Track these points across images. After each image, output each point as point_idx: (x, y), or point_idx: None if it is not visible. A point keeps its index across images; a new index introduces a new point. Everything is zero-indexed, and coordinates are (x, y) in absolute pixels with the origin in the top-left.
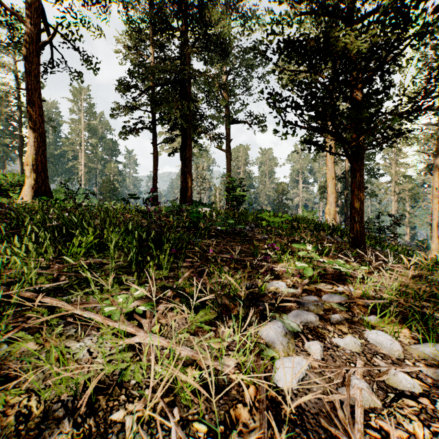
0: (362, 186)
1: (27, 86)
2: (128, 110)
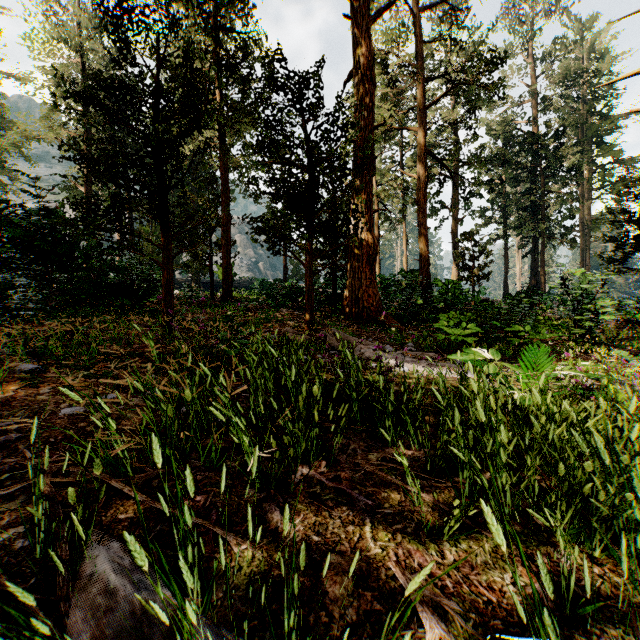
0: None
1: (453, 241)
2: (483, 226)
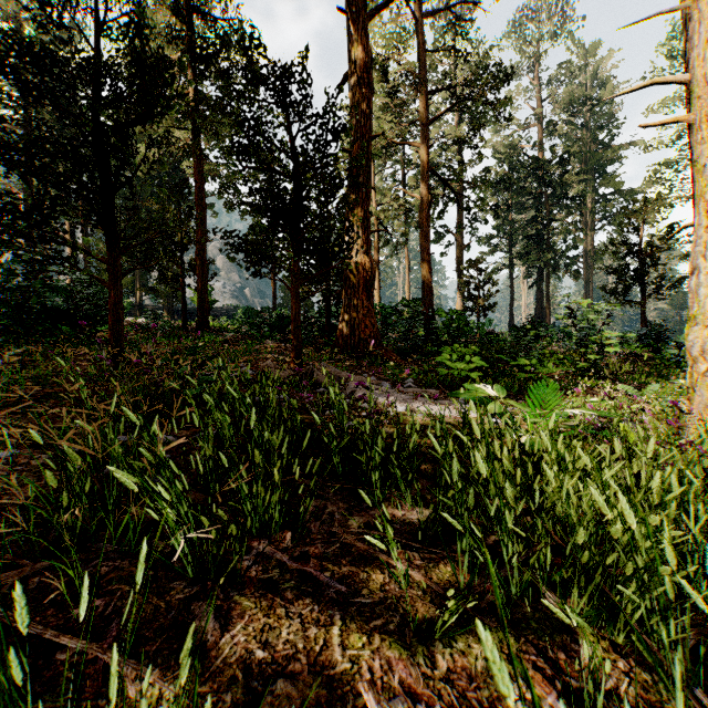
0: (645, 319)
1: (458, 269)
2: (488, 254)
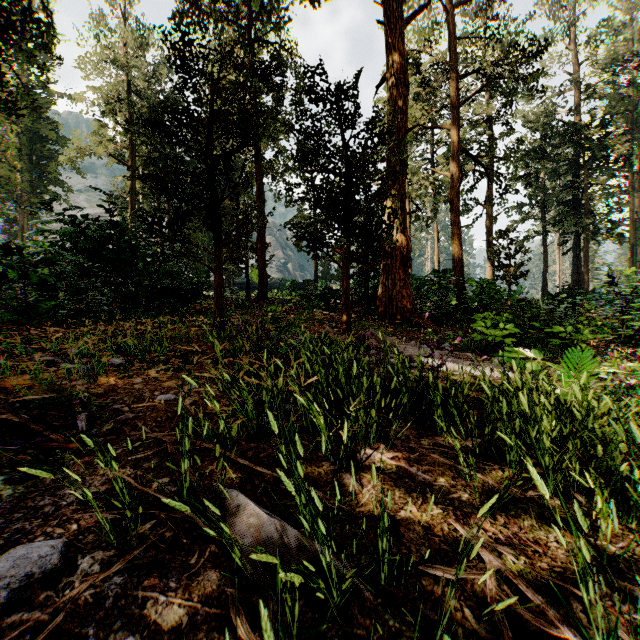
0: None
1: (488, 239)
2: (519, 222)
